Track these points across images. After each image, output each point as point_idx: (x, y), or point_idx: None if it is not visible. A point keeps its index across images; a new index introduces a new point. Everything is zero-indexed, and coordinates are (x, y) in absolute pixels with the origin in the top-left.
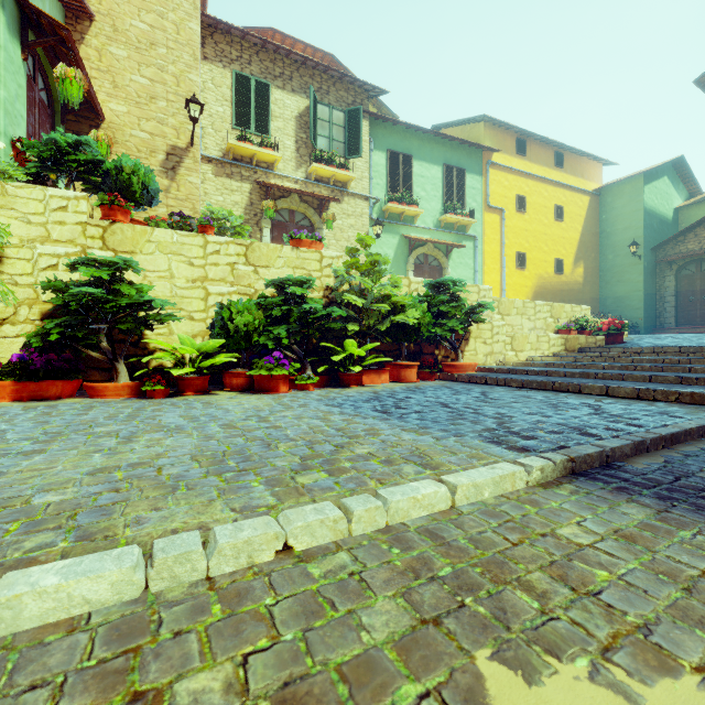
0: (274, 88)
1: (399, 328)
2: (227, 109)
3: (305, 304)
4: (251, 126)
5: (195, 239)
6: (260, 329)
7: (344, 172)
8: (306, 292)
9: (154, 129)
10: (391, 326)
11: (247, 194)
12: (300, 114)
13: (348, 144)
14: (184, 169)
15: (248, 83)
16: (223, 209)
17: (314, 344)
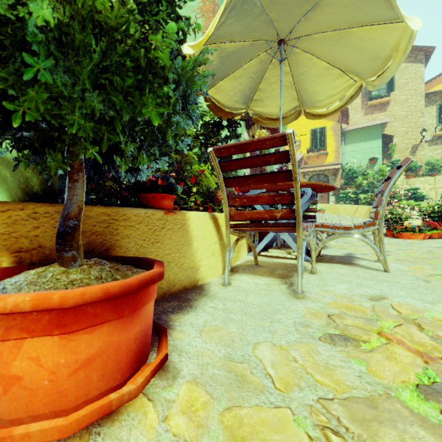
0: None
1: None
2: (434, 120)
3: None
4: None
5: (431, 178)
6: None
7: None
8: None
9: (407, 142)
10: None
11: None
12: None
13: None
14: (418, 151)
15: None
16: (433, 158)
17: None
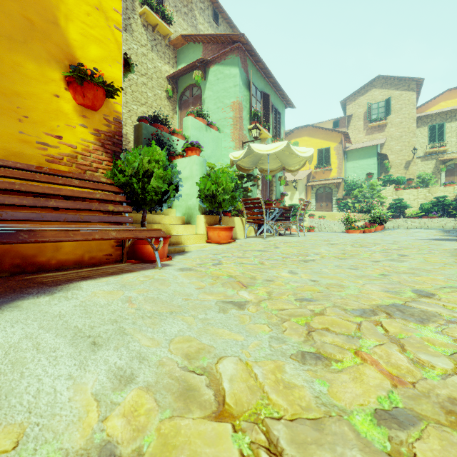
0: (446, 123)
1: None
2: (425, 139)
3: (441, 202)
4: (436, 141)
5: (415, 190)
6: (430, 208)
7: None
8: (443, 199)
9: (402, 158)
10: None
11: (434, 164)
12: None
13: None
14: (410, 166)
15: (434, 127)
16: (424, 172)
17: (449, 210)
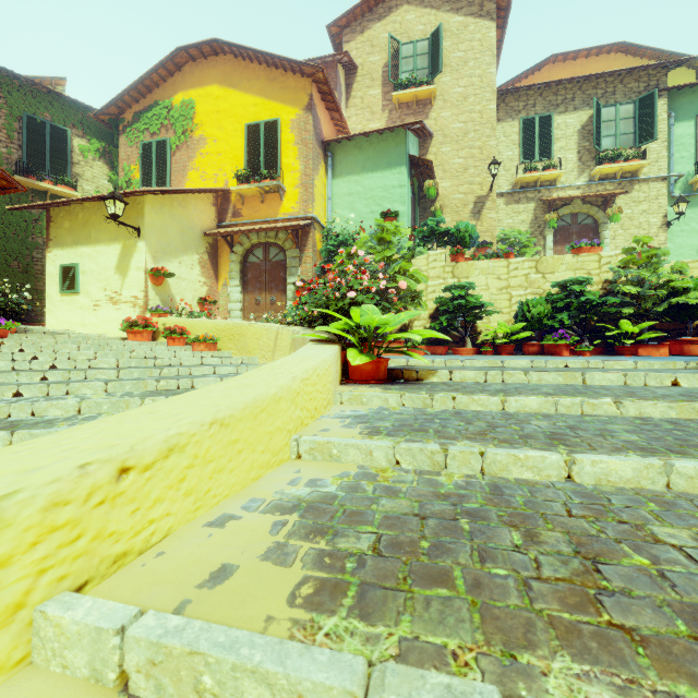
0: (556, 115)
1: (681, 309)
2: (515, 151)
3: (582, 297)
4: (535, 156)
5: (502, 263)
6: (548, 316)
7: (632, 163)
8: (584, 288)
9: (466, 190)
10: (671, 307)
11: (531, 212)
12: (582, 126)
13: (639, 133)
14: (485, 210)
15: (532, 122)
16: (512, 230)
17: (592, 325)
